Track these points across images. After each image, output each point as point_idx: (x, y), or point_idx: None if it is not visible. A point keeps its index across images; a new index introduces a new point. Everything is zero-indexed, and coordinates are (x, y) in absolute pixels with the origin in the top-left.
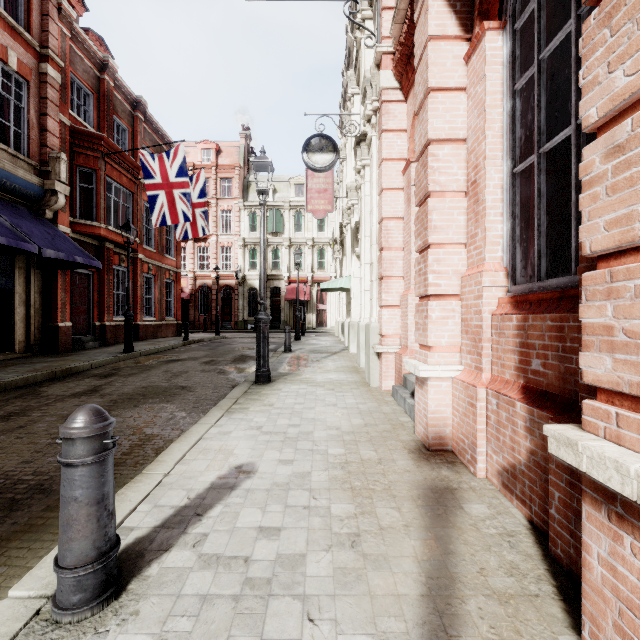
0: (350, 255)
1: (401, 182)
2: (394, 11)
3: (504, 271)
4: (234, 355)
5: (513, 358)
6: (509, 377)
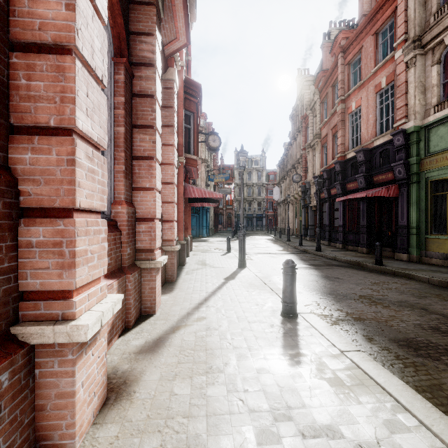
0: None
1: None
2: None
3: None
4: None
5: None
6: None
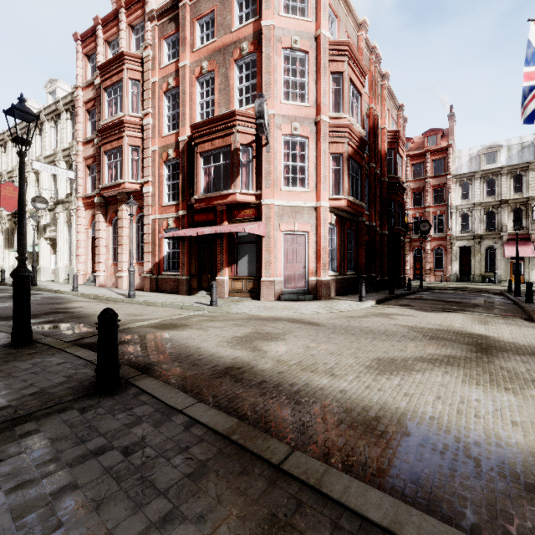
0: (31, 234)
1: (85, 231)
2: (86, 194)
3: (112, 259)
4: None
5: (113, 271)
6: (113, 273)
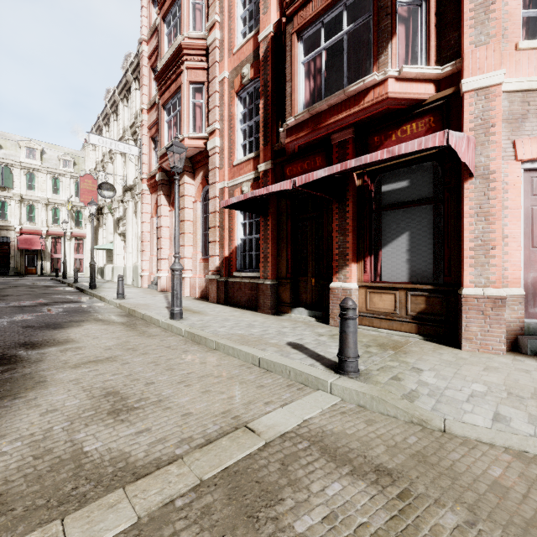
0: (109, 230)
1: (150, 220)
2: (149, 173)
3: None
4: (38, 285)
5: None
6: None
